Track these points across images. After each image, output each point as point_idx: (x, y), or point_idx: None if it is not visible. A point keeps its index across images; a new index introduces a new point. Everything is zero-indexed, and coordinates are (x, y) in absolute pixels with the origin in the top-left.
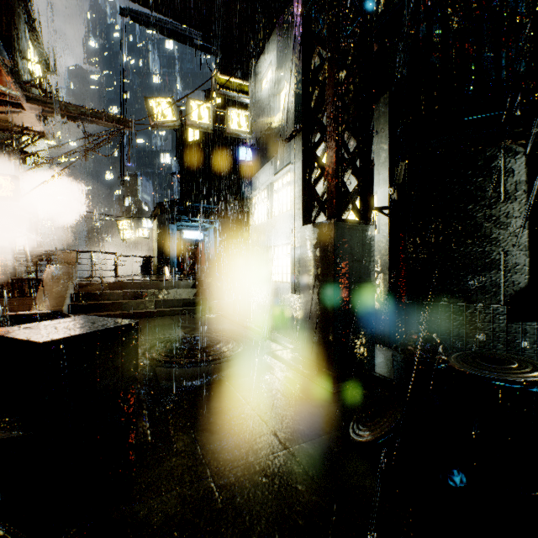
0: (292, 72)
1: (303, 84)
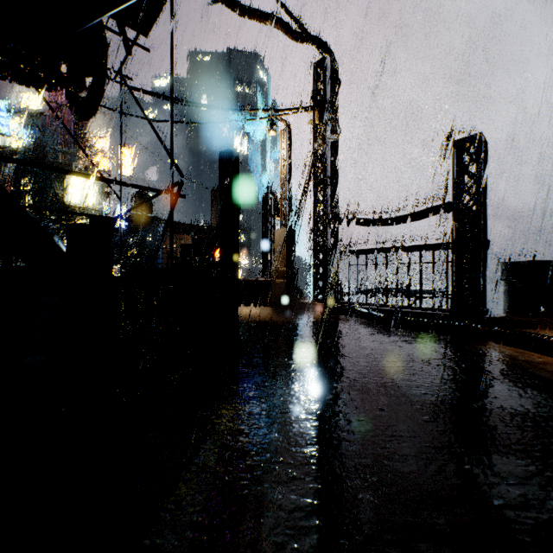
0: None
1: None
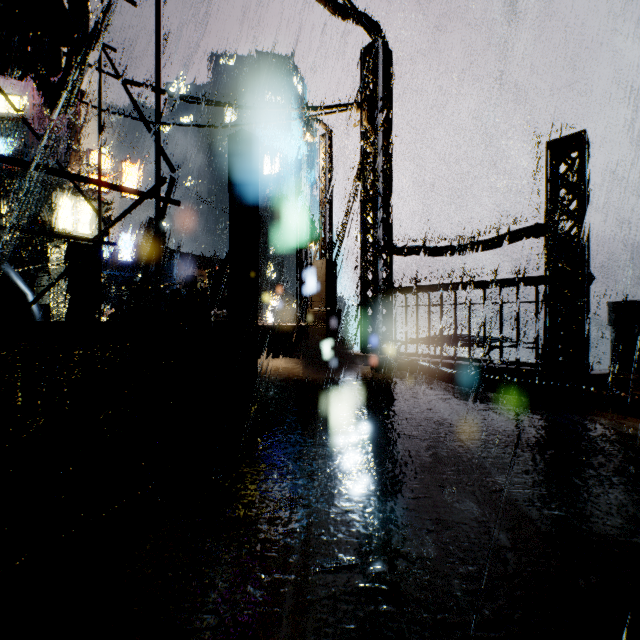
0: None
1: None
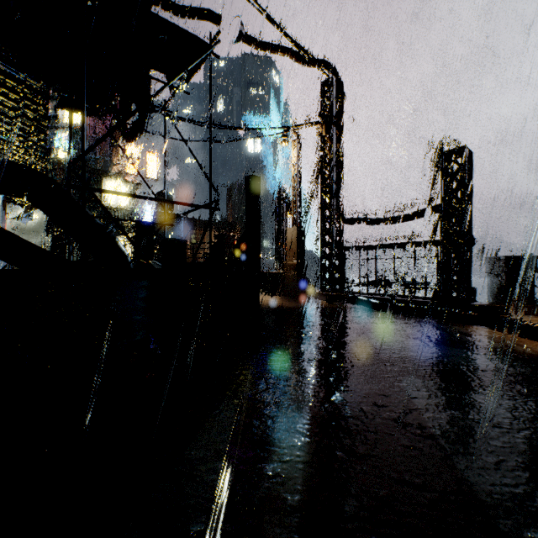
0: None
1: None
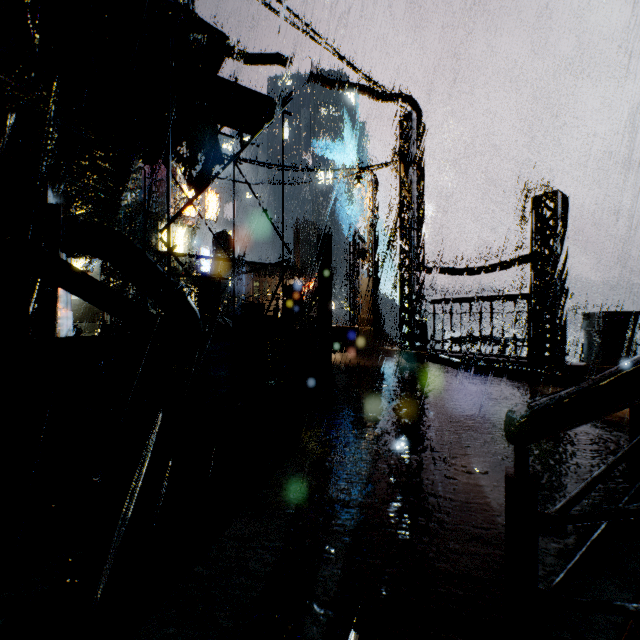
0: None
1: None
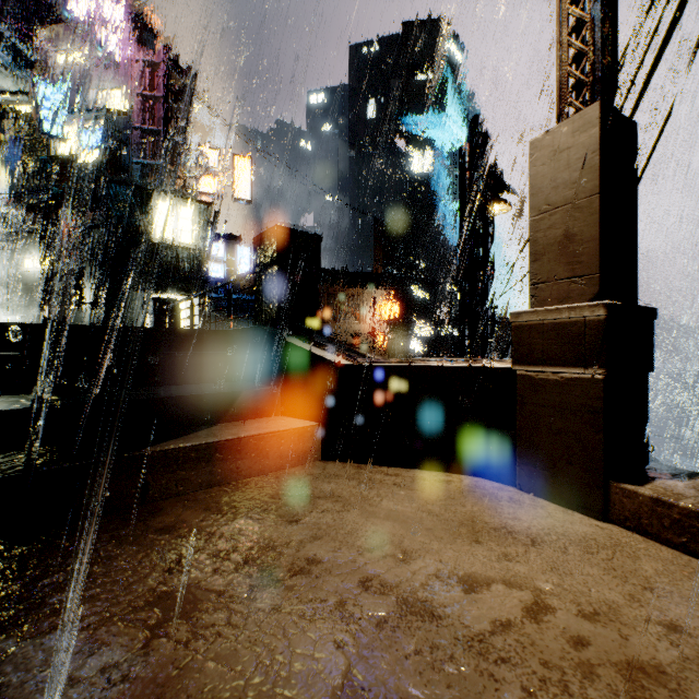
0: (4, 179)
1: (41, 235)
